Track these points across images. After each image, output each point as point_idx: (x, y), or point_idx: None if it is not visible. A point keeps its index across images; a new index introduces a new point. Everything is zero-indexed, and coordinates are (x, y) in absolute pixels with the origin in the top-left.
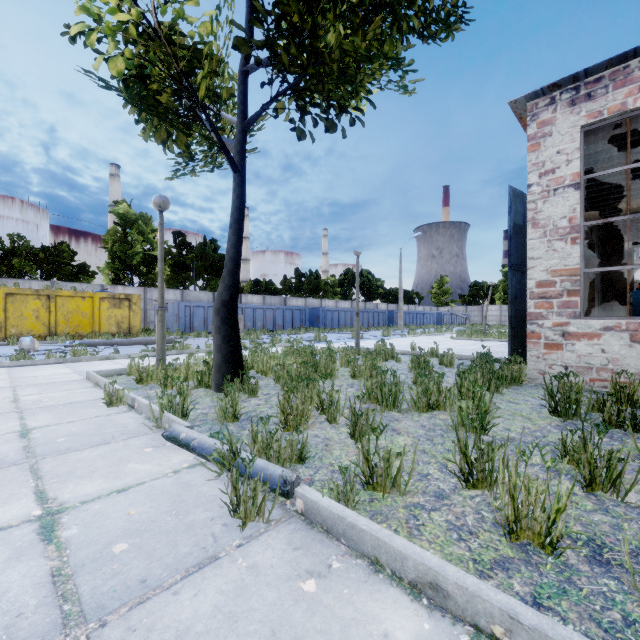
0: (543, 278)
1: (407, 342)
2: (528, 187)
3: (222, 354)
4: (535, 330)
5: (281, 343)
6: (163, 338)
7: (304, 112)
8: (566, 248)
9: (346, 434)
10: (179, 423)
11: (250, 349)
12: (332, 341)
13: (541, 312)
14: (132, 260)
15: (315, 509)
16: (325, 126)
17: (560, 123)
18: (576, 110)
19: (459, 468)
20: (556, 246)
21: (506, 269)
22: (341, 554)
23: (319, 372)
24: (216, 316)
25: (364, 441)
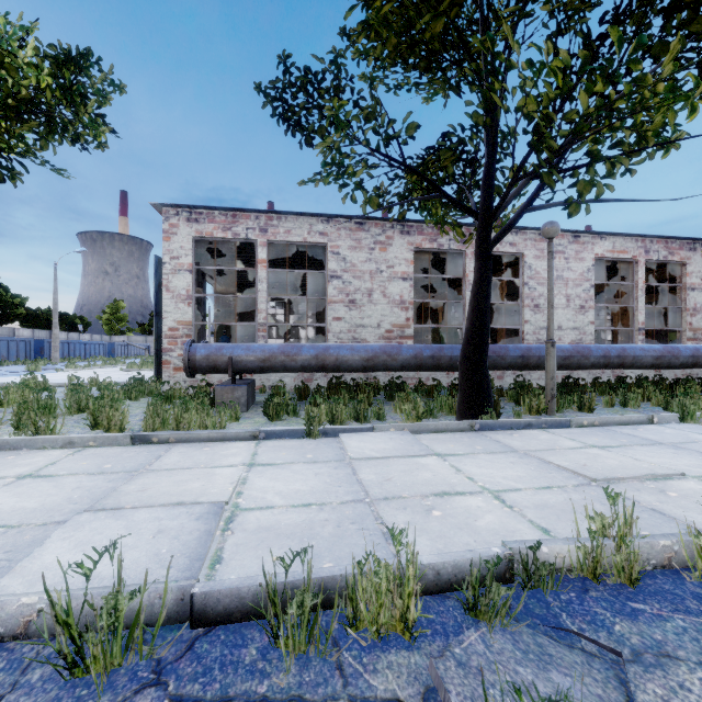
0: (173, 325)
1: (65, 376)
2: (164, 264)
3: None
4: (168, 359)
5: None
6: None
7: None
8: (185, 308)
9: (10, 430)
10: None
11: None
12: None
13: (172, 347)
14: None
15: (6, 443)
16: None
17: (182, 229)
18: (191, 225)
19: (90, 422)
20: (180, 306)
21: None
22: (25, 451)
23: None
24: None
25: (33, 415)
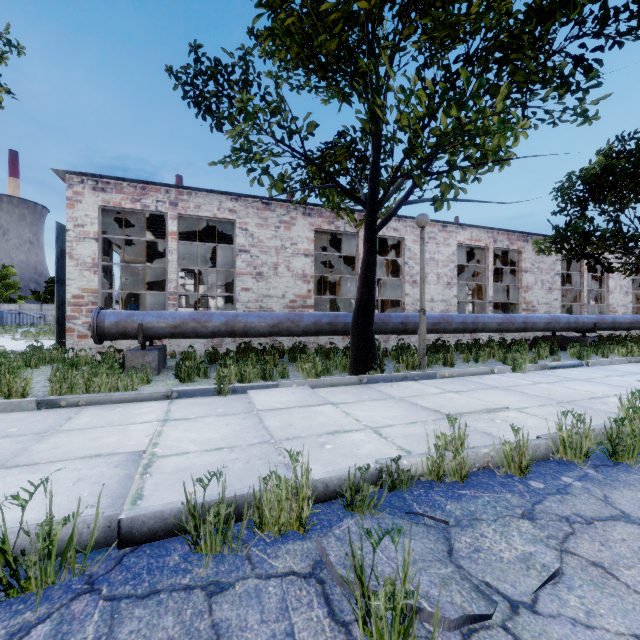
0: (77, 293)
1: None
2: (67, 231)
3: None
4: (72, 327)
5: None
6: None
7: None
8: (91, 276)
9: None
10: None
11: None
12: None
13: (76, 315)
14: None
15: None
16: None
17: (88, 198)
18: (97, 194)
19: None
20: (85, 274)
21: None
22: None
23: None
24: None
25: None
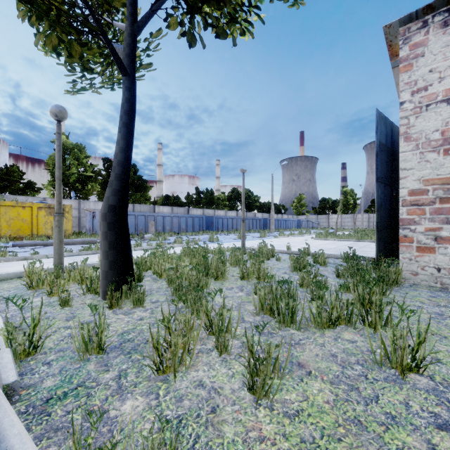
0: (415, 187)
1: (280, 242)
2: (400, 104)
3: (109, 261)
4: (407, 234)
5: (182, 243)
6: (60, 243)
7: (193, 10)
8: (439, 159)
9: (241, 377)
10: (0, 375)
11: (152, 250)
12: (223, 241)
13: (413, 218)
14: (69, 179)
15: None
16: (215, 32)
17: (432, 44)
18: (449, 30)
19: None
20: (428, 157)
21: (345, 189)
22: None
23: (210, 274)
24: (103, 221)
25: None
